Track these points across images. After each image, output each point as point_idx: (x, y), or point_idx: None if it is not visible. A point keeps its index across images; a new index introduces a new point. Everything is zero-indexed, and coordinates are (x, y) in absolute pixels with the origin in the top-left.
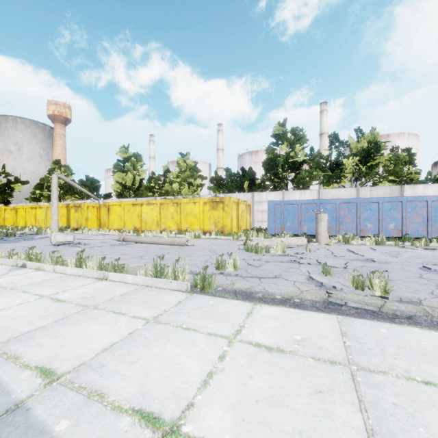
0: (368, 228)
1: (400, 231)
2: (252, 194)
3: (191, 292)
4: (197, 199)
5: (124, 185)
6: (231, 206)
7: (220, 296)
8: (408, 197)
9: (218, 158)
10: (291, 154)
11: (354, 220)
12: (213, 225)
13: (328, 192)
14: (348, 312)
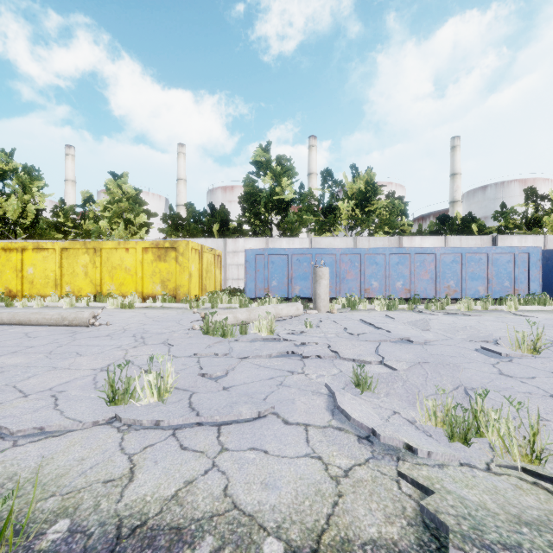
0: (374, 288)
1: (408, 291)
2: (224, 240)
3: None
4: (131, 243)
5: (1, 217)
6: (190, 255)
7: None
8: (417, 248)
9: (179, 191)
10: (276, 189)
11: (358, 276)
12: (159, 285)
13: (322, 242)
14: None
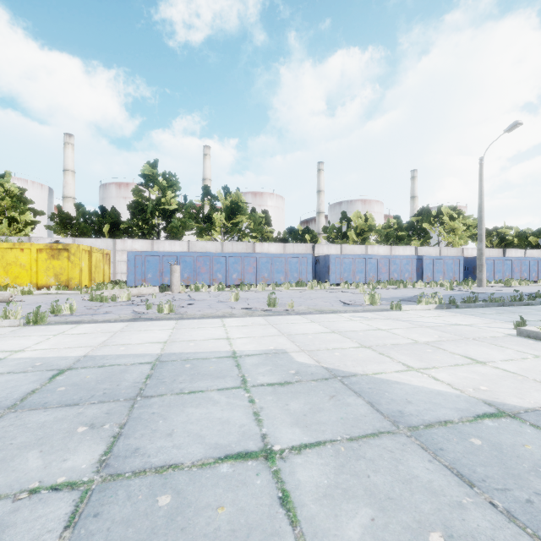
0: (219, 278)
1: (240, 280)
2: (113, 240)
3: (25, 326)
4: (26, 244)
5: None
6: (80, 255)
7: (52, 325)
8: (245, 253)
9: (66, 183)
10: (162, 200)
11: (209, 271)
12: (53, 278)
13: (197, 244)
14: (140, 320)
